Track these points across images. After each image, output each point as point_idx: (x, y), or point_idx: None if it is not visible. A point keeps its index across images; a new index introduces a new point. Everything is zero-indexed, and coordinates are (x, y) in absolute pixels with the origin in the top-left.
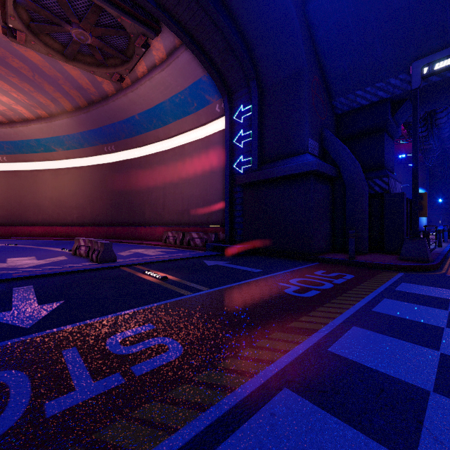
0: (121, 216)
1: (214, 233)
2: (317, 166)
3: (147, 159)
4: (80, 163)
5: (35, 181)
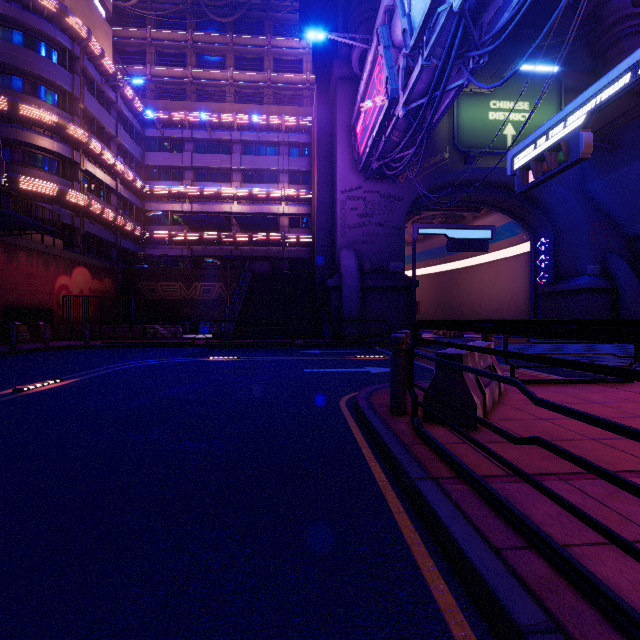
0: (443, 314)
1: None
2: (586, 286)
3: (466, 270)
4: (409, 274)
5: None
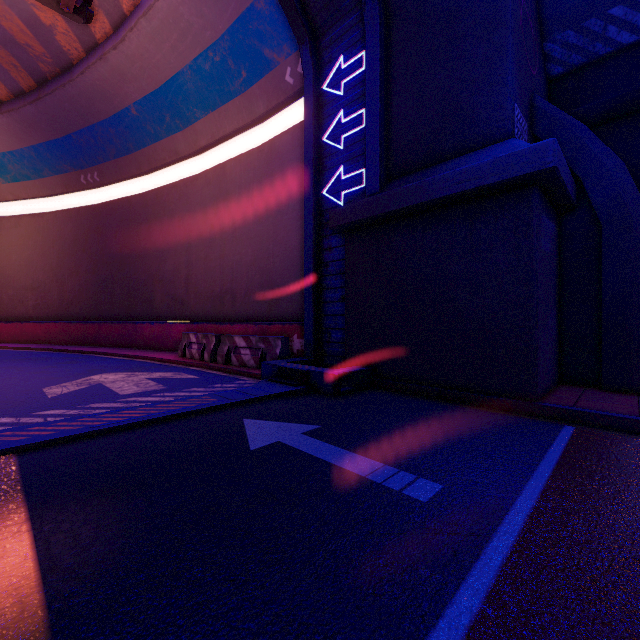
0: (111, 304)
1: (281, 338)
2: (557, 160)
3: (157, 197)
4: (40, 207)
5: None
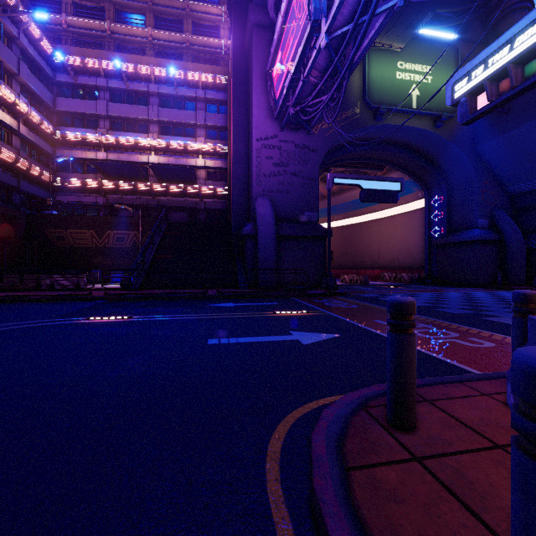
0: (346, 263)
1: (417, 273)
2: (479, 238)
3: (366, 224)
4: None
5: None
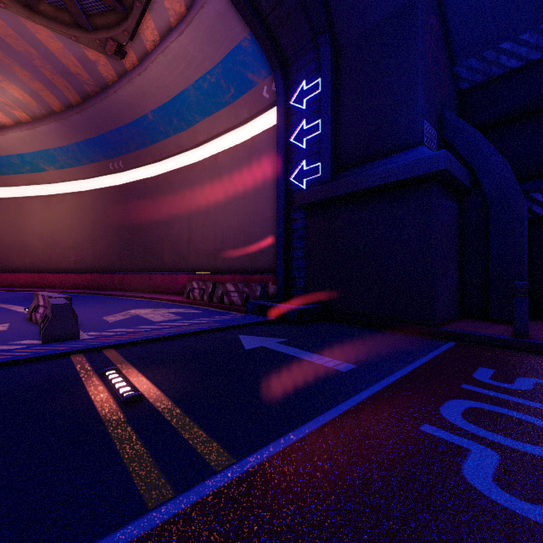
0: (132, 260)
1: (260, 285)
2: (447, 164)
3: (166, 179)
4: (79, 187)
5: (20, 213)
